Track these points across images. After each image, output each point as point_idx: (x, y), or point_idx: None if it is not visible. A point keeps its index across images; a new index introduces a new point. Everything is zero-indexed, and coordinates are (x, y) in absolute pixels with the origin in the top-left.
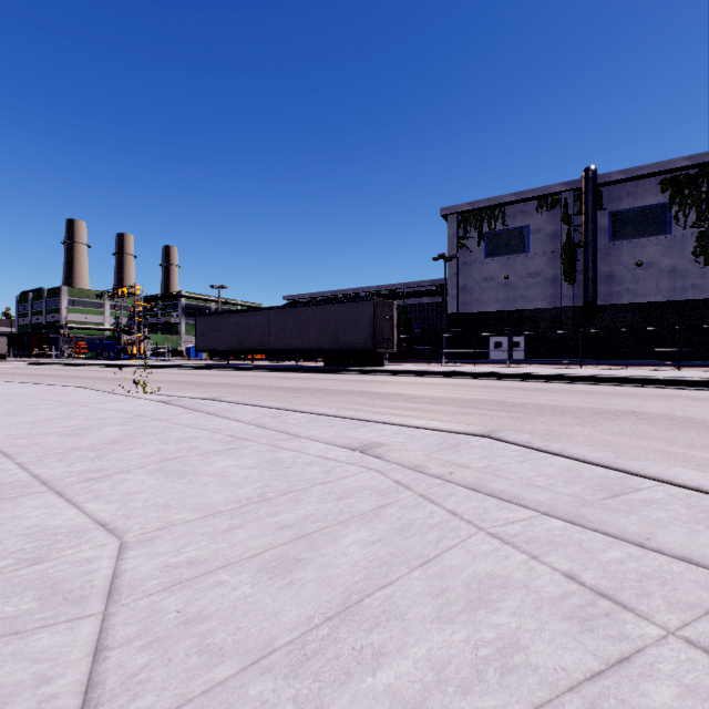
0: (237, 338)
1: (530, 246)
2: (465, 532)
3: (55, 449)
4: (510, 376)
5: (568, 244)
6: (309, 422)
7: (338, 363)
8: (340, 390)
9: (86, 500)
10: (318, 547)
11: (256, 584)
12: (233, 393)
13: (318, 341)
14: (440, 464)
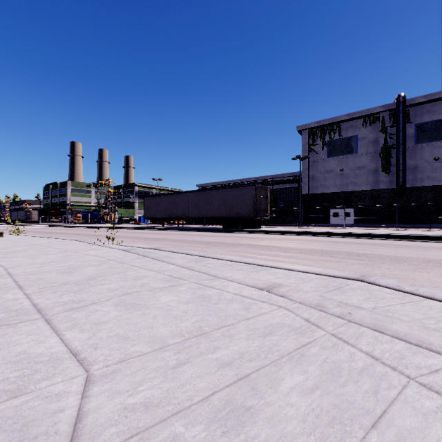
0: (169, 210)
1: (357, 149)
2: (396, 381)
3: (52, 283)
4: (348, 234)
5: (385, 146)
6: (222, 266)
7: (231, 226)
8: (235, 243)
9: (66, 328)
10: (261, 393)
11: (211, 441)
12: (167, 245)
13: (219, 212)
14: (336, 304)
